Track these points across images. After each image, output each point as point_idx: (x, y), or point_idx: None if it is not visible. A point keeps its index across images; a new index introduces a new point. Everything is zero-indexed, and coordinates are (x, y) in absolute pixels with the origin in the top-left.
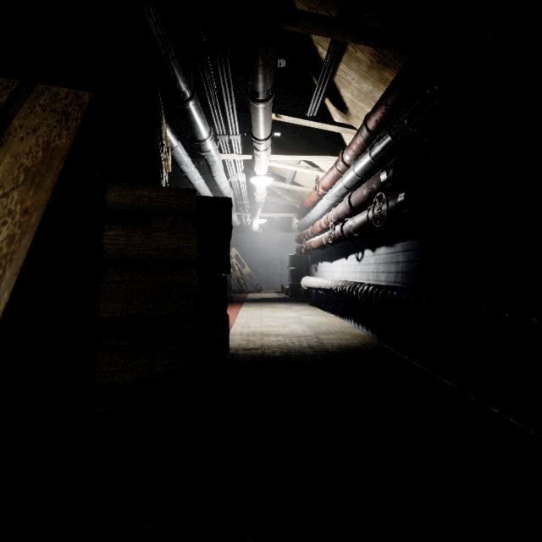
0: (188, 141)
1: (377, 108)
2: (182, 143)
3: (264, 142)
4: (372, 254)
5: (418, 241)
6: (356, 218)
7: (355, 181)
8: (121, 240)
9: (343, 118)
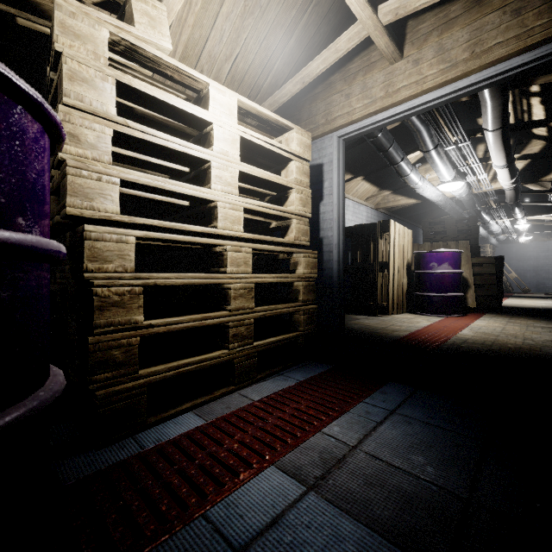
0: None
1: None
2: None
3: (520, 219)
4: None
5: None
6: None
7: None
8: (477, 270)
9: None
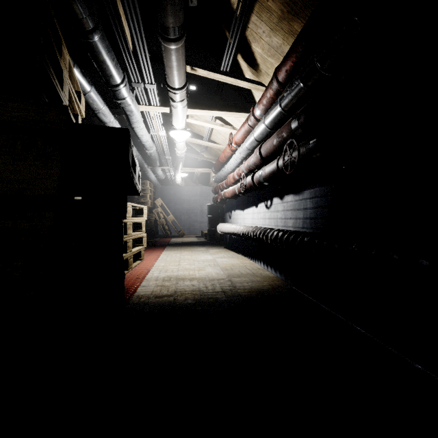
0: (105, 91)
1: (287, 57)
2: (99, 92)
3: (179, 92)
4: (280, 202)
5: (327, 188)
6: (267, 167)
7: (265, 133)
8: None
9: (254, 76)
